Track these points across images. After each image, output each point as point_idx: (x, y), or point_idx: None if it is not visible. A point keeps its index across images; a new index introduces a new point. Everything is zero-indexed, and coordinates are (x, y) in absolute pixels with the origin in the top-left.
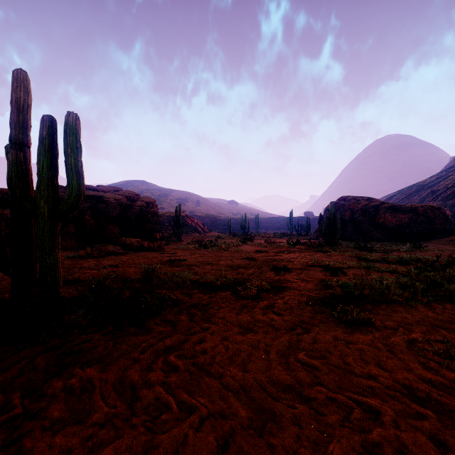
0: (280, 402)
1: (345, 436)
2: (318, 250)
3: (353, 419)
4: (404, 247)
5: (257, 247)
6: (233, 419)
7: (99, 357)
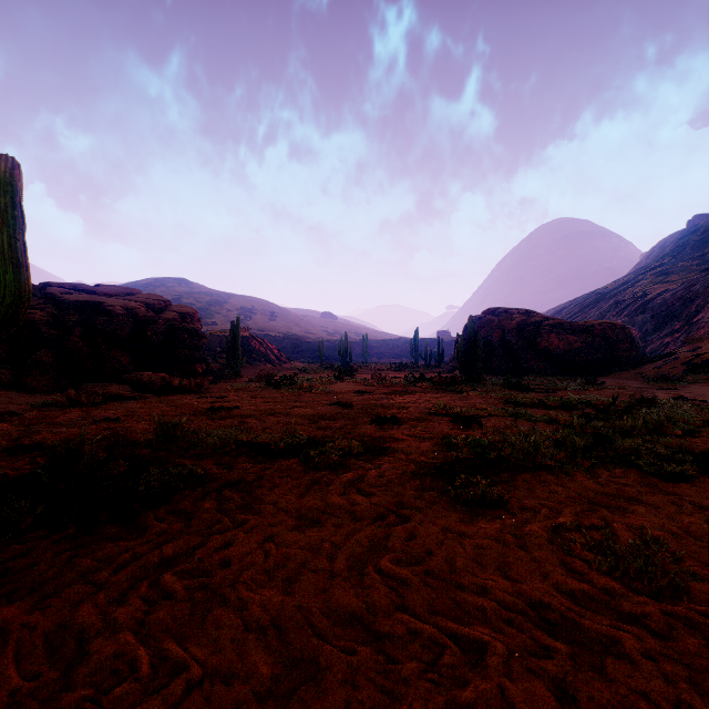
0: (332, 645)
1: (423, 696)
2: (449, 390)
3: (442, 665)
4: (573, 383)
5: (359, 386)
6: (245, 681)
7: (35, 583)
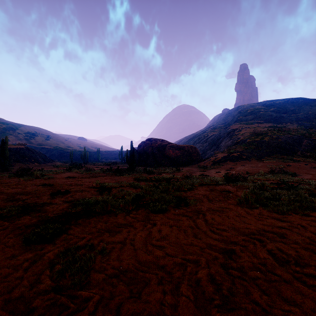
0: None
1: None
2: (117, 174)
3: None
4: (172, 170)
5: (75, 174)
6: None
7: None
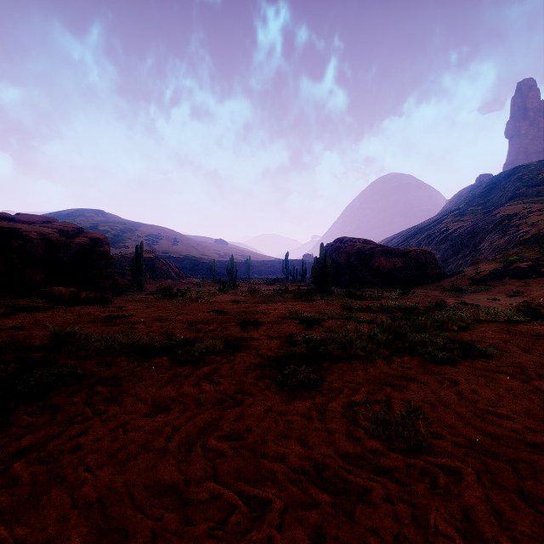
0: (145, 514)
1: None
2: (304, 299)
3: (229, 523)
4: (394, 293)
5: (237, 297)
6: None
7: None
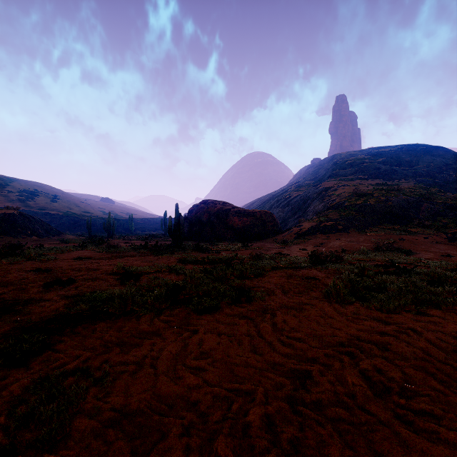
0: None
1: None
2: (154, 253)
3: None
4: (236, 246)
5: (90, 253)
6: None
7: None
